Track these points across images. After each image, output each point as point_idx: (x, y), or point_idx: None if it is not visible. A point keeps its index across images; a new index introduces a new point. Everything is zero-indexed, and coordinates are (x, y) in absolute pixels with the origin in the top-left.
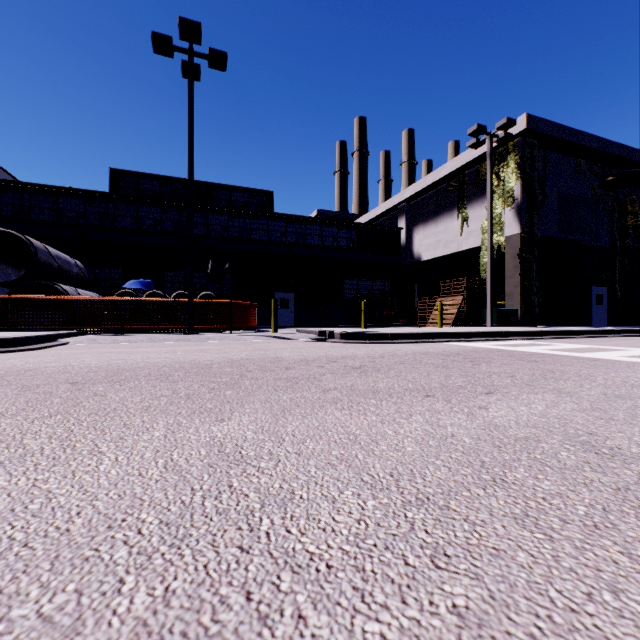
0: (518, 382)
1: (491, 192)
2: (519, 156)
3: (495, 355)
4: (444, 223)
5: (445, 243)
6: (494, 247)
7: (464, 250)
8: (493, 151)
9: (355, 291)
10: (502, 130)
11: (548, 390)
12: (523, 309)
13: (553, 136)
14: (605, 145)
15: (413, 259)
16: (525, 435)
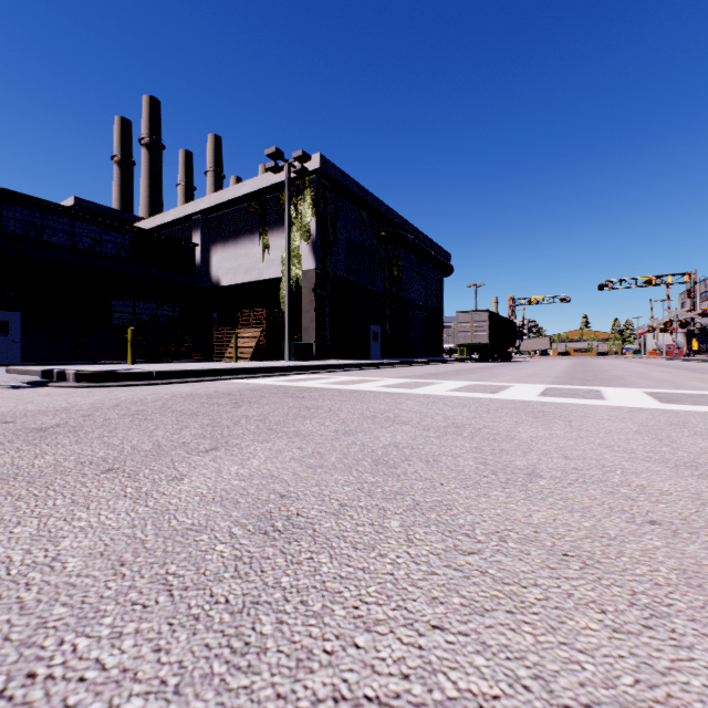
0: (263, 427)
1: (289, 222)
2: (314, 193)
3: (269, 393)
4: (245, 247)
5: (247, 269)
6: (294, 280)
7: (266, 279)
8: (292, 181)
9: (130, 316)
10: (299, 162)
11: (286, 434)
12: (318, 343)
13: (342, 183)
14: (379, 204)
15: (211, 283)
16: (193, 522)
